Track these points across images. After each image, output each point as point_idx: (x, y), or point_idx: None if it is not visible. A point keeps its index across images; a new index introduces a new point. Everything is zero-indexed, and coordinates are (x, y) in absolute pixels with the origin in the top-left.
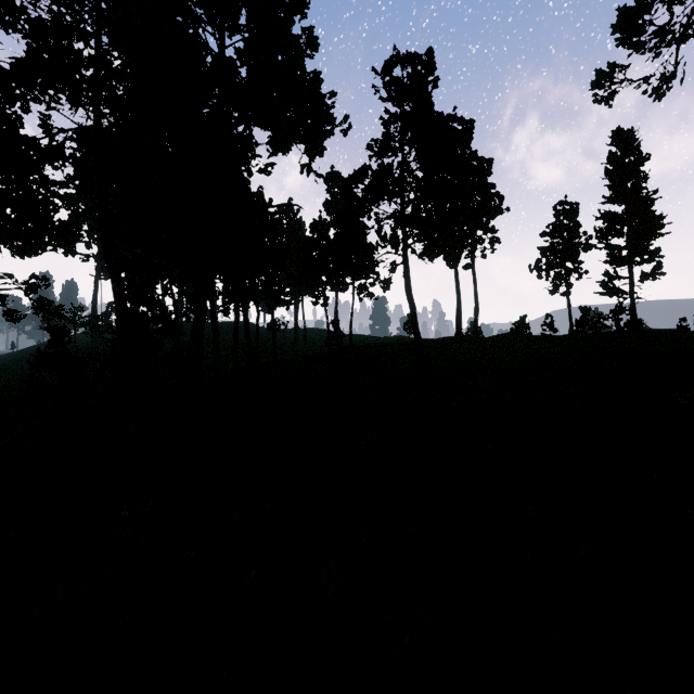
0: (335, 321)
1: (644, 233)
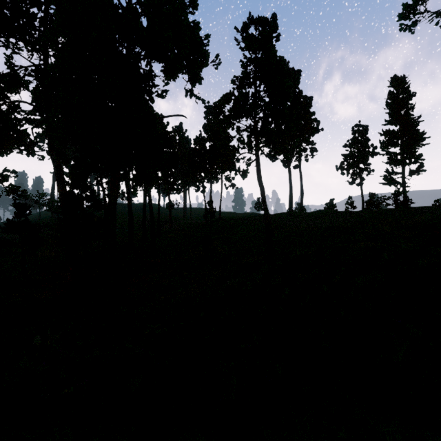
0: (210, 201)
1: (412, 144)
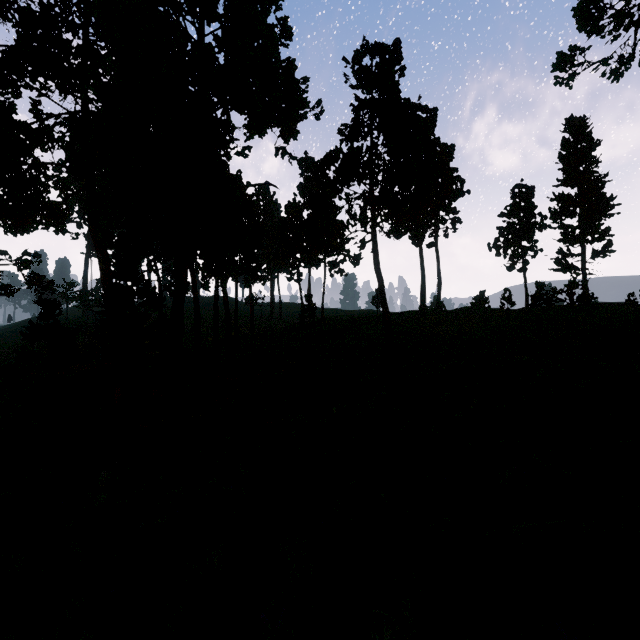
0: (308, 295)
1: (595, 214)
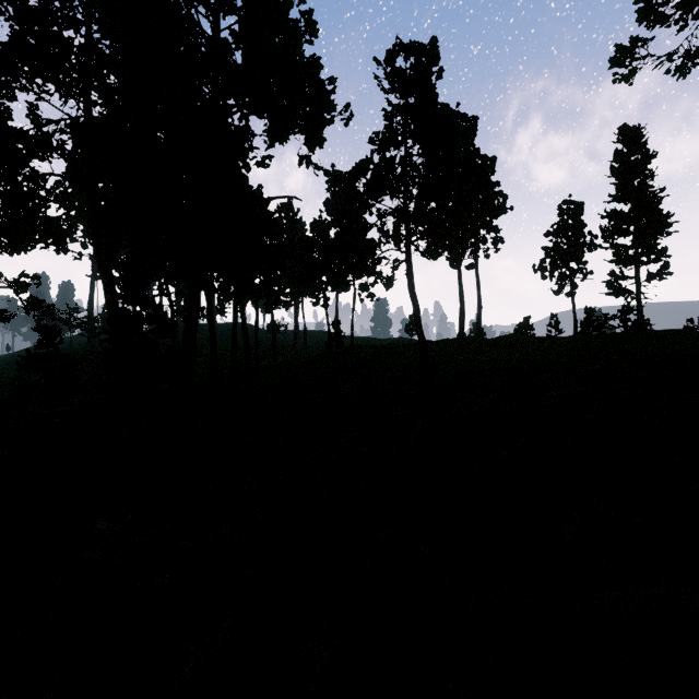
0: (336, 322)
1: (651, 232)
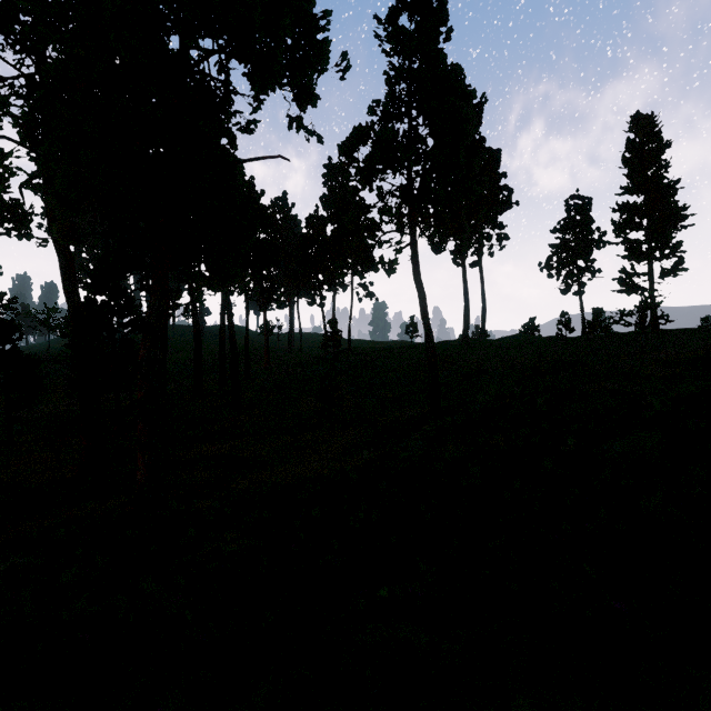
0: (332, 320)
1: (666, 225)
